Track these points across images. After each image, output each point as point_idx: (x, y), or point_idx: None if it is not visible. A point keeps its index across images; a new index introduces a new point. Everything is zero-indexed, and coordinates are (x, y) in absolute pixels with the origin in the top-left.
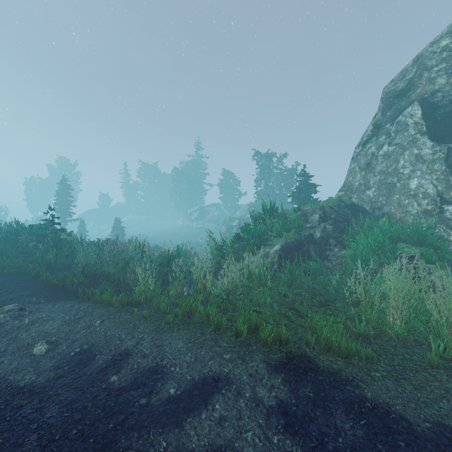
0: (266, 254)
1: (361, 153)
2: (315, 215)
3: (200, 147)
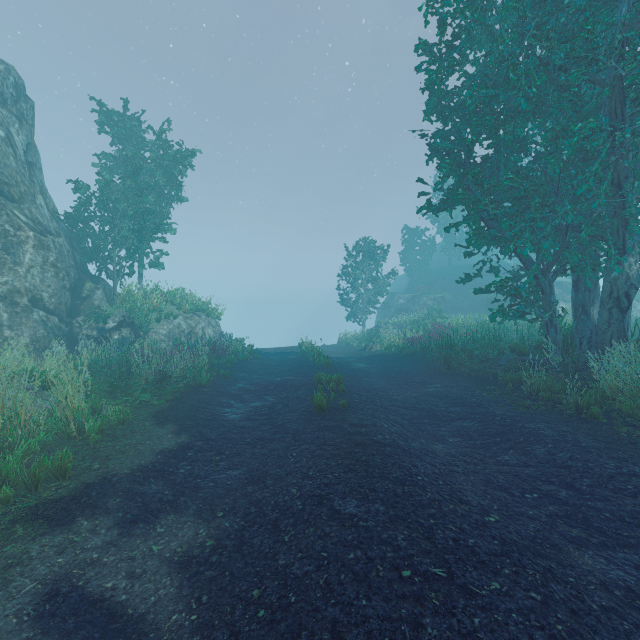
0: None
1: None
2: None
3: None
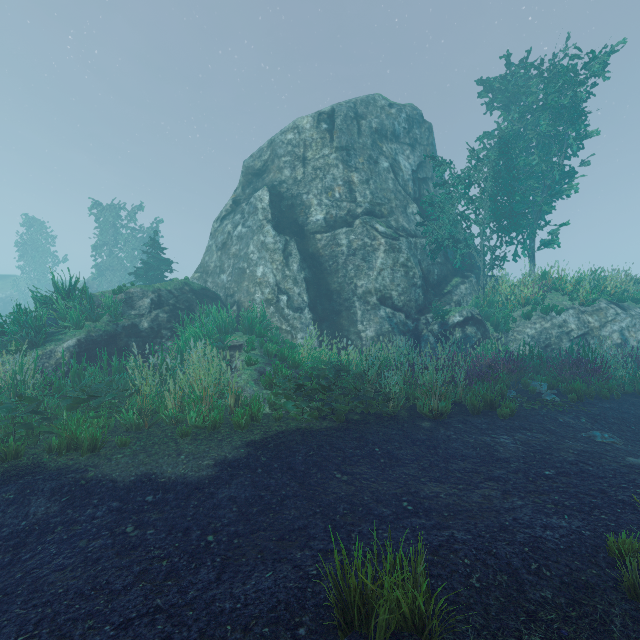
0: (49, 354)
1: (219, 230)
2: (145, 300)
3: None
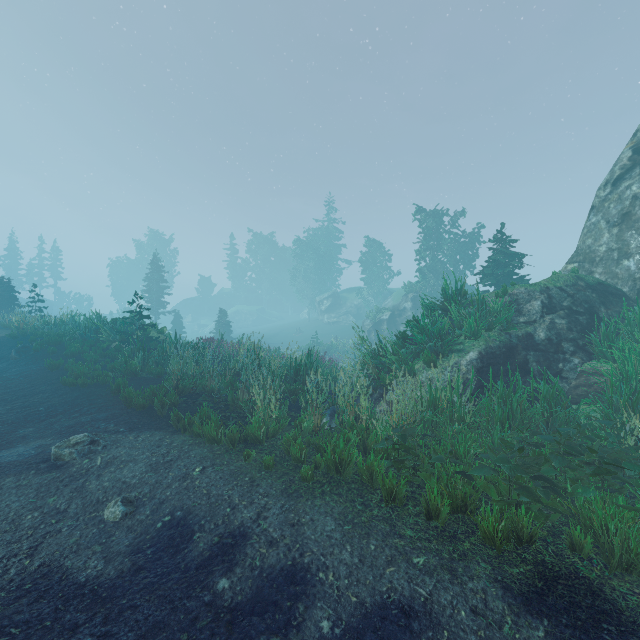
0: (454, 366)
1: (611, 198)
2: (533, 302)
3: (332, 208)
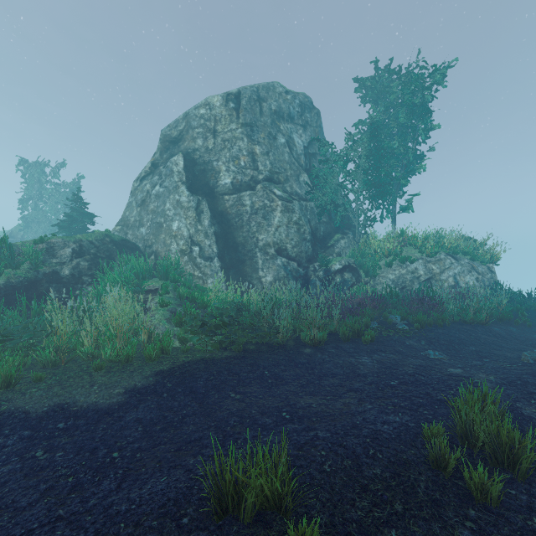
0: None
1: (139, 188)
2: (67, 249)
3: None
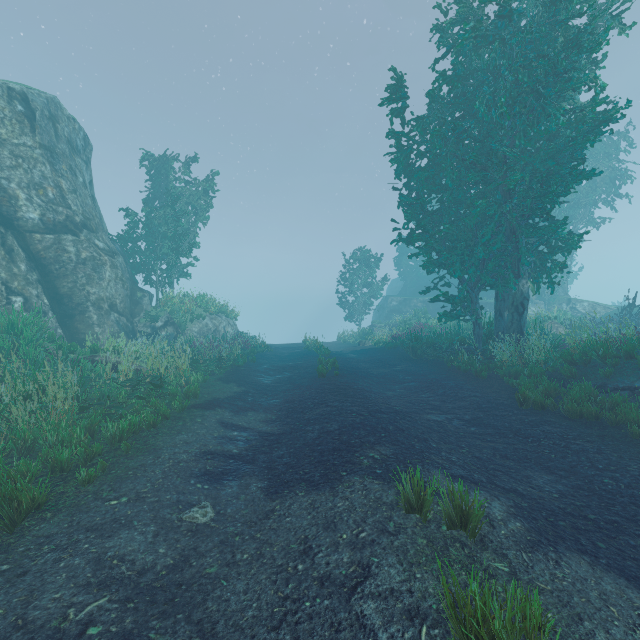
0: None
1: None
2: None
3: None
